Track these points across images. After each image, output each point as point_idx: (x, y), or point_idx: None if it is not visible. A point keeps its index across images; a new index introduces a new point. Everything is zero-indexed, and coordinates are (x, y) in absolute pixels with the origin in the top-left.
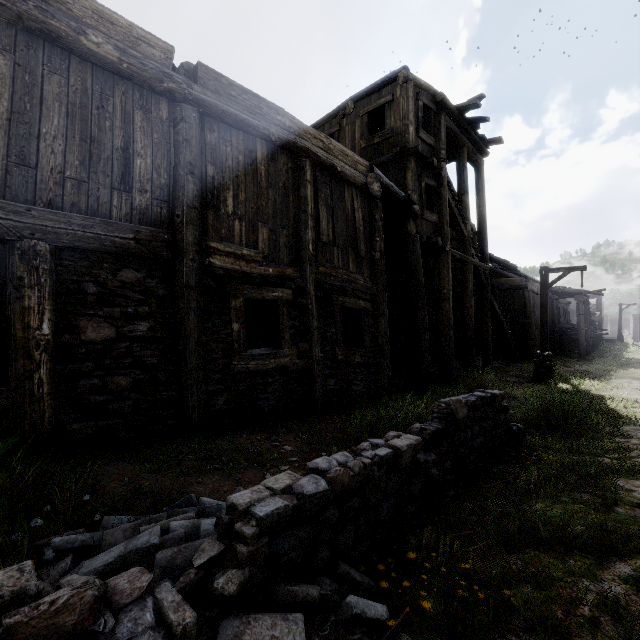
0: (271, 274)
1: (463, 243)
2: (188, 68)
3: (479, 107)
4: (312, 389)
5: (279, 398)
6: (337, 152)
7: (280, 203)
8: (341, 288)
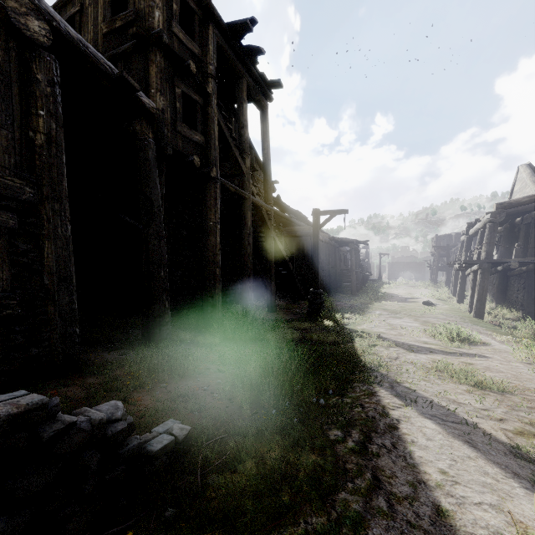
0: None
1: (242, 179)
2: None
3: (251, 31)
4: None
5: None
6: None
7: None
8: None
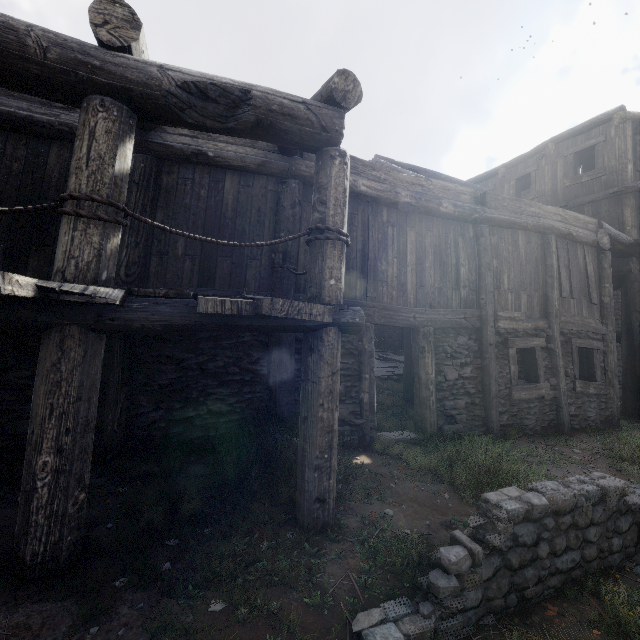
0: (529, 328)
1: None
2: (477, 196)
3: None
4: (559, 414)
5: (537, 419)
6: (571, 220)
7: (533, 273)
8: (576, 332)
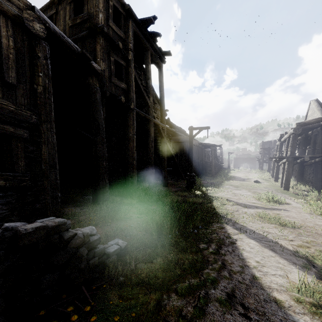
0: None
1: (148, 109)
2: None
3: (153, 23)
4: None
5: None
6: None
7: None
8: None
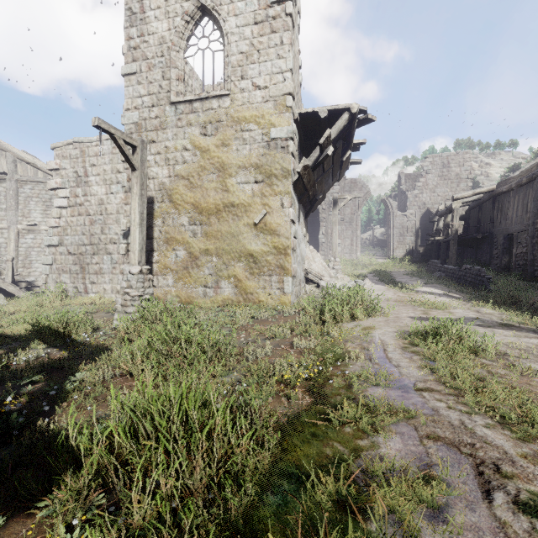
0: None
1: None
2: None
3: None
4: None
5: None
6: None
7: None
8: None
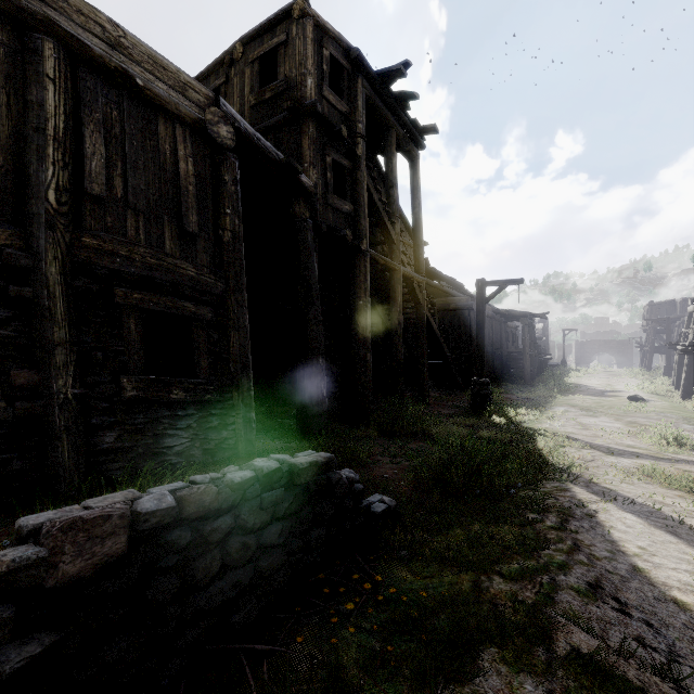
0: None
1: (391, 247)
2: None
3: (404, 76)
4: (46, 454)
5: None
6: (140, 55)
7: None
8: (143, 279)
